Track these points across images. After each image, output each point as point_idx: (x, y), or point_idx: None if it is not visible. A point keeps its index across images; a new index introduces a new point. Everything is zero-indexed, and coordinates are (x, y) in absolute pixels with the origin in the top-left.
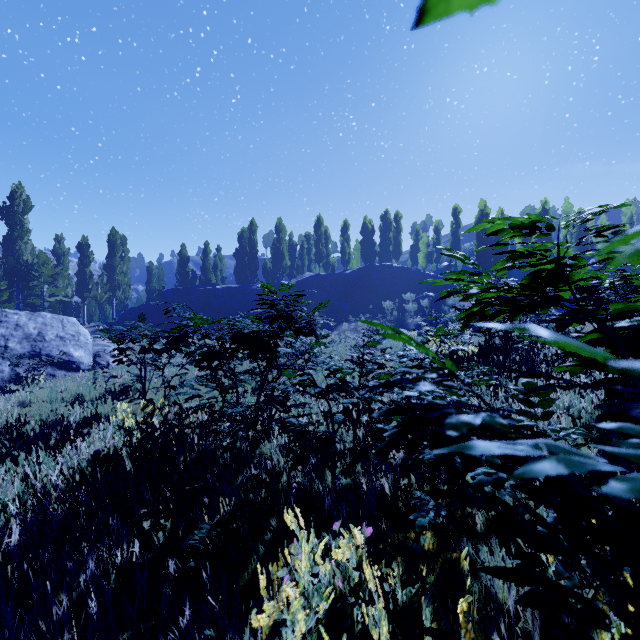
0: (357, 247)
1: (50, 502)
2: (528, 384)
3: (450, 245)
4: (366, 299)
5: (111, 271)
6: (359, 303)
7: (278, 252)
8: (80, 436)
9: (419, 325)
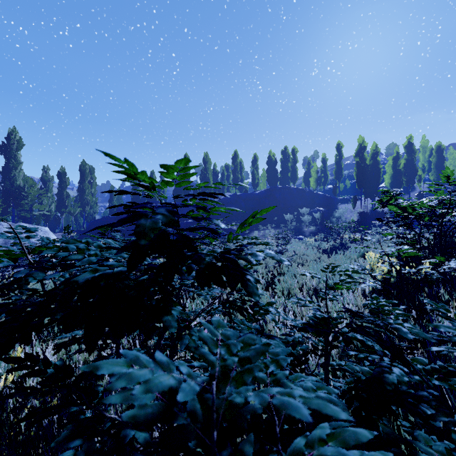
0: (264, 174)
1: None
2: None
3: (334, 172)
4: (271, 213)
5: (82, 192)
6: (266, 216)
7: (205, 178)
8: None
9: (313, 232)
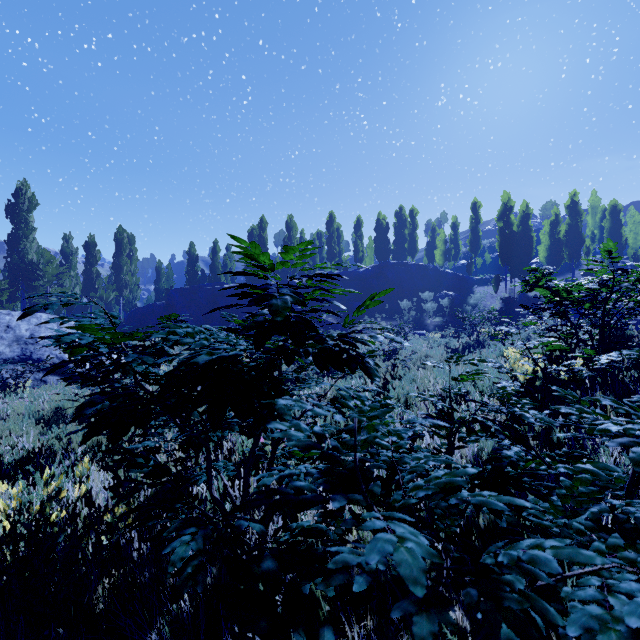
0: (370, 245)
1: None
2: None
3: (469, 241)
4: (381, 298)
5: (118, 270)
6: None
7: None
8: None
9: (439, 326)
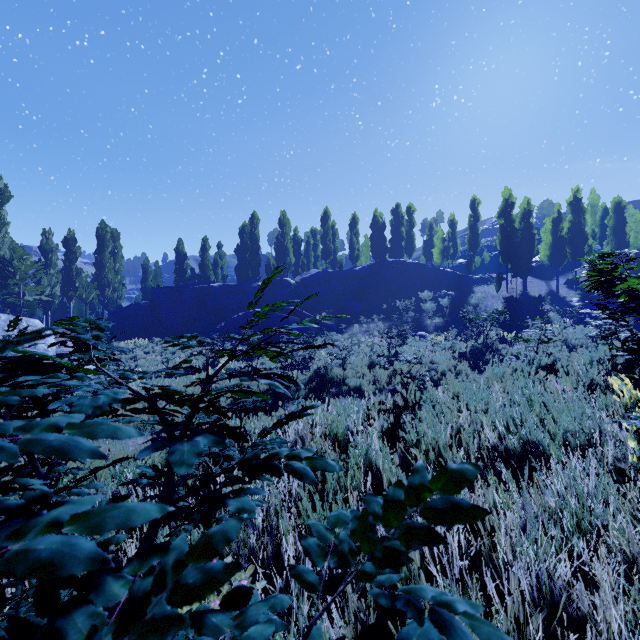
0: (366, 243)
1: None
2: None
3: (468, 240)
4: (378, 298)
5: (100, 268)
6: (370, 302)
7: (282, 248)
8: None
9: (439, 327)
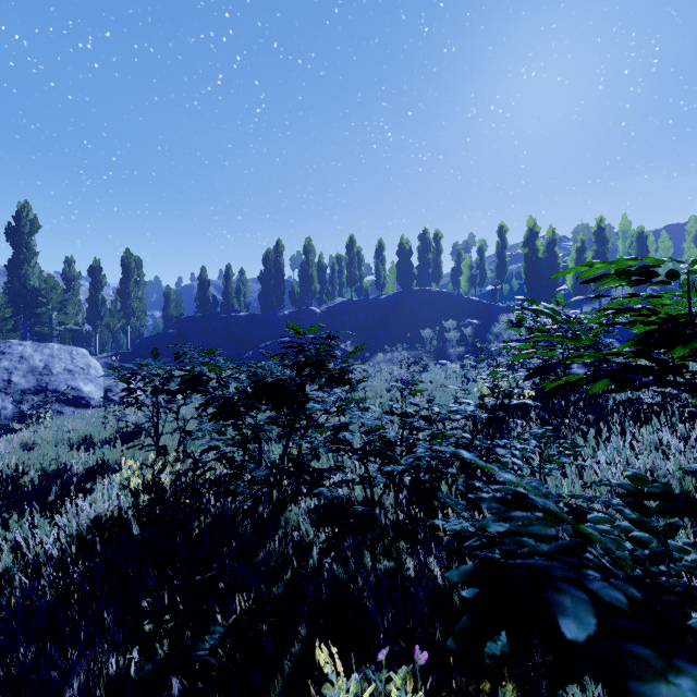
0: (393, 270)
1: (39, 582)
2: (636, 478)
3: (495, 267)
4: (403, 327)
5: (125, 297)
6: (395, 331)
7: (306, 275)
8: (82, 492)
9: (461, 356)
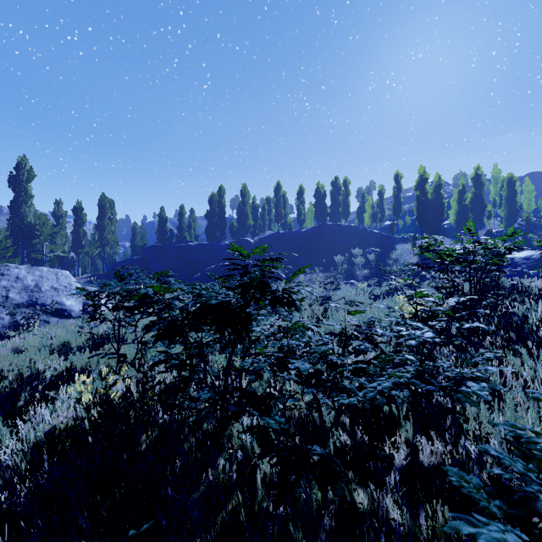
0: (311, 209)
1: None
2: None
3: (392, 206)
4: (319, 254)
5: (101, 230)
6: (313, 257)
7: (243, 213)
8: (47, 398)
9: (366, 277)
